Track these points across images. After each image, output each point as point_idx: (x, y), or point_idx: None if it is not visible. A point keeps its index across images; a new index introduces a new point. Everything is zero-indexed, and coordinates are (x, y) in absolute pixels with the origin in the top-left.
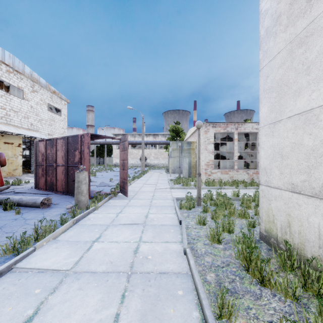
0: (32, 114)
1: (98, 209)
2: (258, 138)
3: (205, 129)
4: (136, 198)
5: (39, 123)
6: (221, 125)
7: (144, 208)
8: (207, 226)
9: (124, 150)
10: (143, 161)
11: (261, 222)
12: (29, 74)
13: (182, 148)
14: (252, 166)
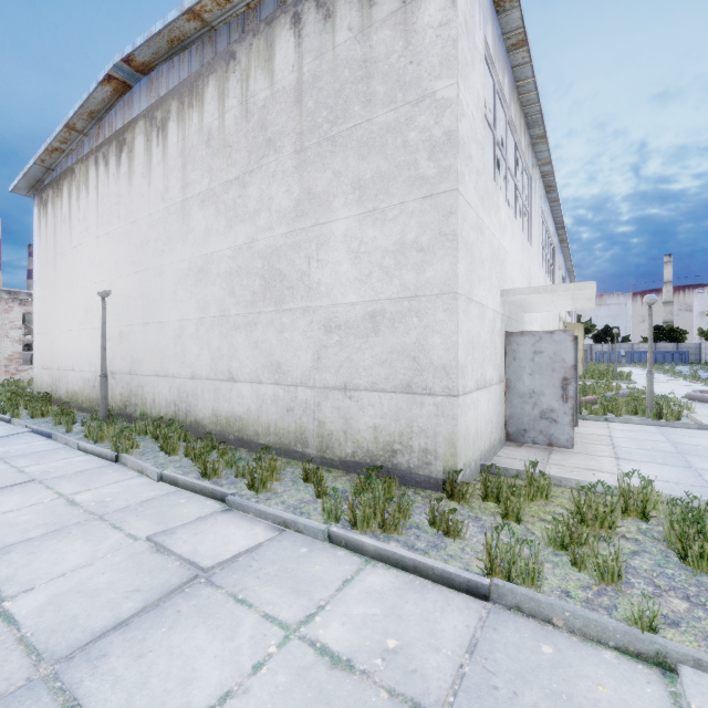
0: None
1: None
2: None
3: (6, 307)
4: None
5: None
6: None
7: None
8: None
9: None
10: None
11: (35, 391)
12: None
13: None
14: None
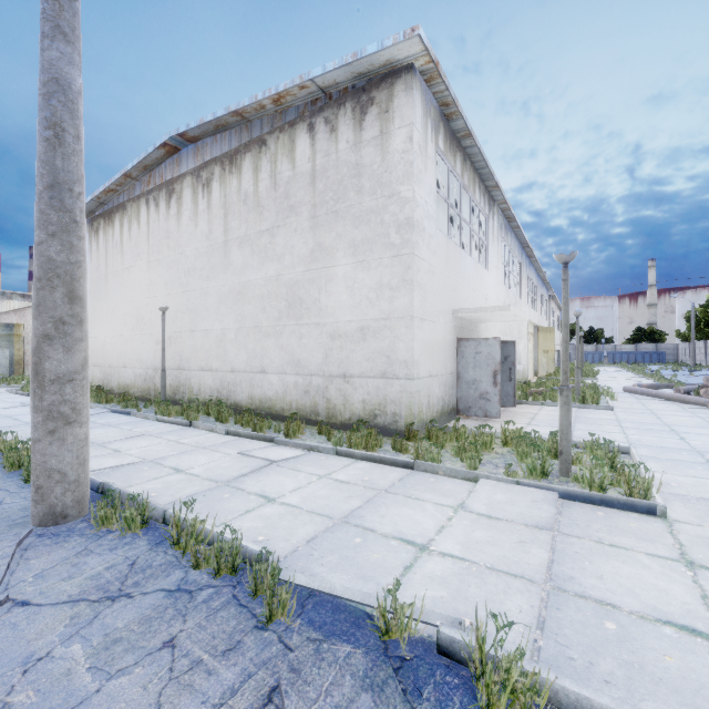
0: None
1: None
2: None
3: None
4: None
5: None
6: None
7: None
8: None
9: None
10: None
11: None
12: None
13: None
14: None
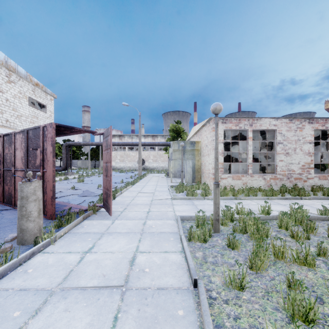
0: (7, 108)
1: (56, 241)
2: (276, 136)
3: (213, 126)
4: (123, 216)
5: (17, 119)
6: (233, 120)
7: (132, 239)
8: (247, 292)
9: (107, 148)
10: (139, 164)
11: None
12: (3, 61)
13: (185, 149)
14: (266, 170)
